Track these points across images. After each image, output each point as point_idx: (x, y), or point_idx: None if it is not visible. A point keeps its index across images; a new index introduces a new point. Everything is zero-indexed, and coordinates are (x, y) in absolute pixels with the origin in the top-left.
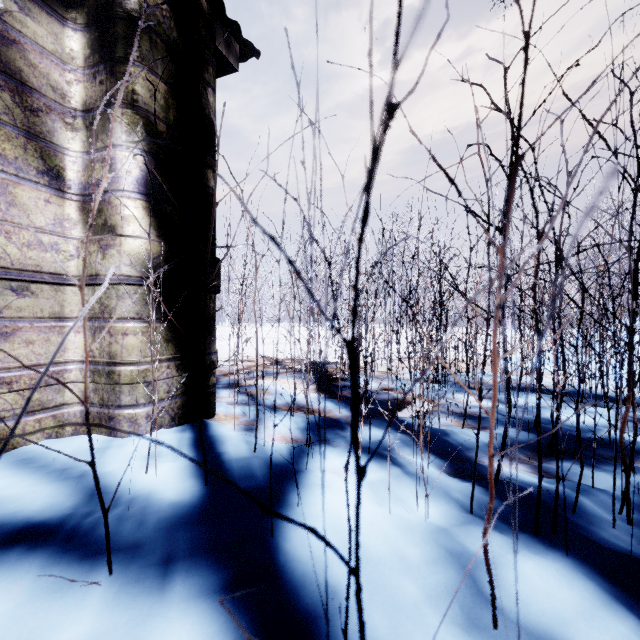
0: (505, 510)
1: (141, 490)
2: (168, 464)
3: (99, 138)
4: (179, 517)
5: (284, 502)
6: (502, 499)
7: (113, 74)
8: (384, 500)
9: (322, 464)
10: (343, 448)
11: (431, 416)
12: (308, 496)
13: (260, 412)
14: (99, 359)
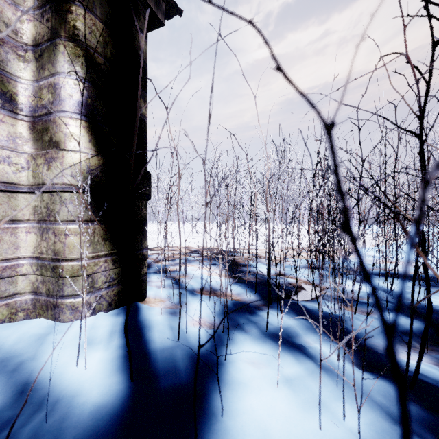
0: (434, 420)
1: (67, 390)
2: (99, 355)
3: (46, 67)
4: (97, 436)
5: (207, 407)
6: (424, 404)
7: (57, 12)
8: (306, 403)
9: (239, 354)
10: (255, 335)
11: (323, 301)
12: (230, 398)
13: (182, 296)
14: (46, 255)
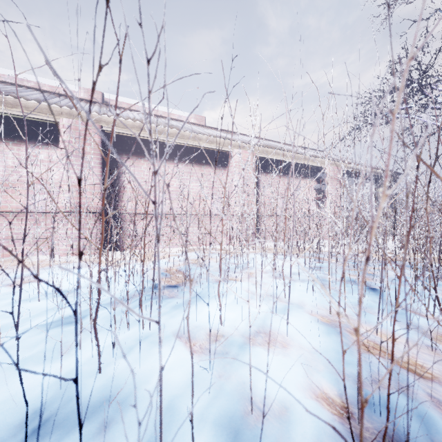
0: None
1: None
2: None
3: None
4: None
5: None
6: None
7: None
8: None
9: None
10: None
11: None
12: None
13: None
14: None
